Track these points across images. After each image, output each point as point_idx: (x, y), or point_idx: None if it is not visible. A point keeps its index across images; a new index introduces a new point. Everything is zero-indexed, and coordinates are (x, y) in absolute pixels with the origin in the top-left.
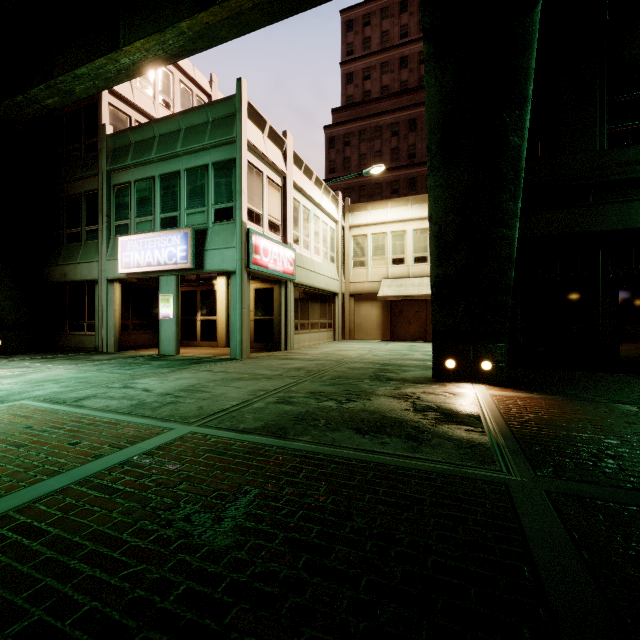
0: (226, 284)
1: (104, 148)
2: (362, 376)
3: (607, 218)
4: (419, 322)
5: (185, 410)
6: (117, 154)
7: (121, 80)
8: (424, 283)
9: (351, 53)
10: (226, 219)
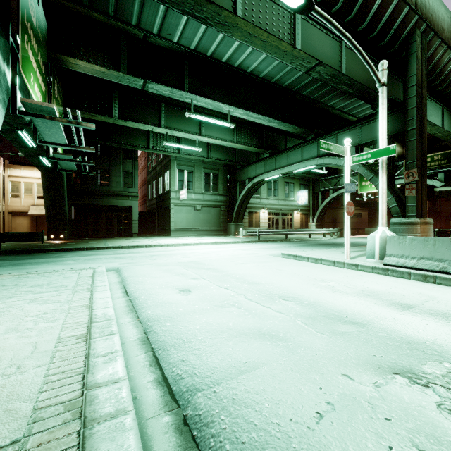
0: None
1: None
2: None
3: (99, 202)
4: None
5: None
6: None
7: None
8: None
9: None
10: None
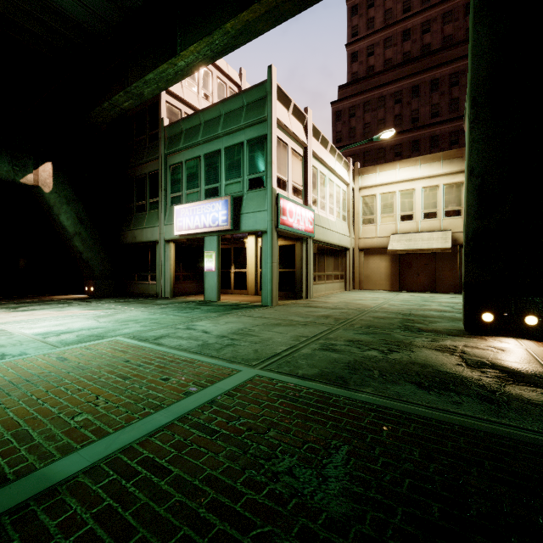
0: (255, 242)
1: (163, 137)
2: (391, 326)
3: None
4: (428, 274)
5: (244, 352)
6: (172, 140)
7: (177, 80)
8: (434, 237)
9: (356, 34)
10: (258, 187)
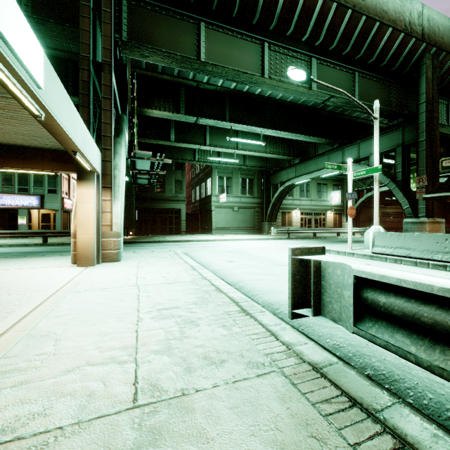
0: (38, 211)
1: None
2: None
3: (156, 206)
4: None
5: None
6: None
7: None
8: None
9: None
10: (53, 193)
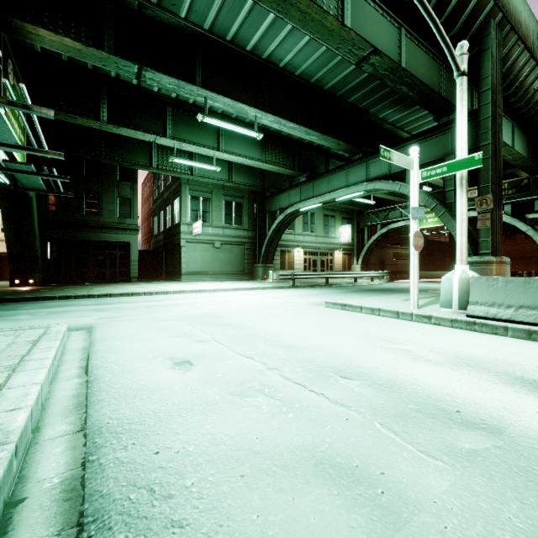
0: None
1: None
2: None
3: (85, 236)
4: None
5: None
6: None
7: None
8: None
9: None
10: None
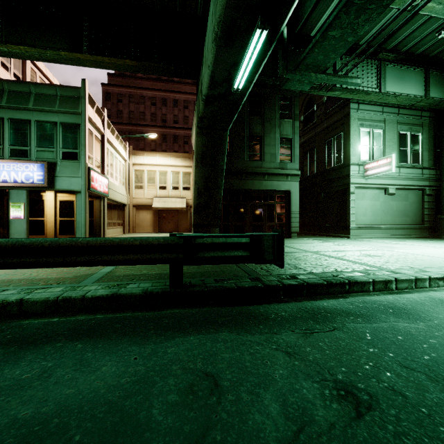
0: (54, 196)
1: None
2: None
3: (248, 185)
4: (174, 222)
5: None
6: None
7: None
8: (177, 201)
9: None
10: (72, 159)
